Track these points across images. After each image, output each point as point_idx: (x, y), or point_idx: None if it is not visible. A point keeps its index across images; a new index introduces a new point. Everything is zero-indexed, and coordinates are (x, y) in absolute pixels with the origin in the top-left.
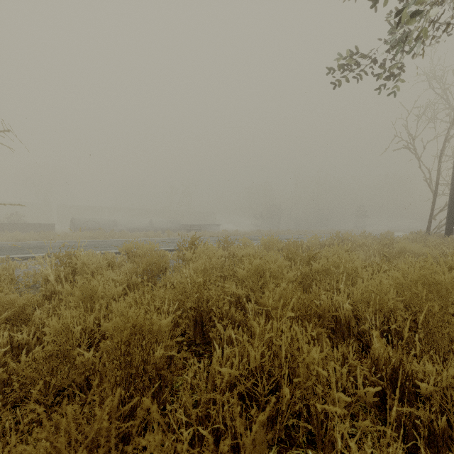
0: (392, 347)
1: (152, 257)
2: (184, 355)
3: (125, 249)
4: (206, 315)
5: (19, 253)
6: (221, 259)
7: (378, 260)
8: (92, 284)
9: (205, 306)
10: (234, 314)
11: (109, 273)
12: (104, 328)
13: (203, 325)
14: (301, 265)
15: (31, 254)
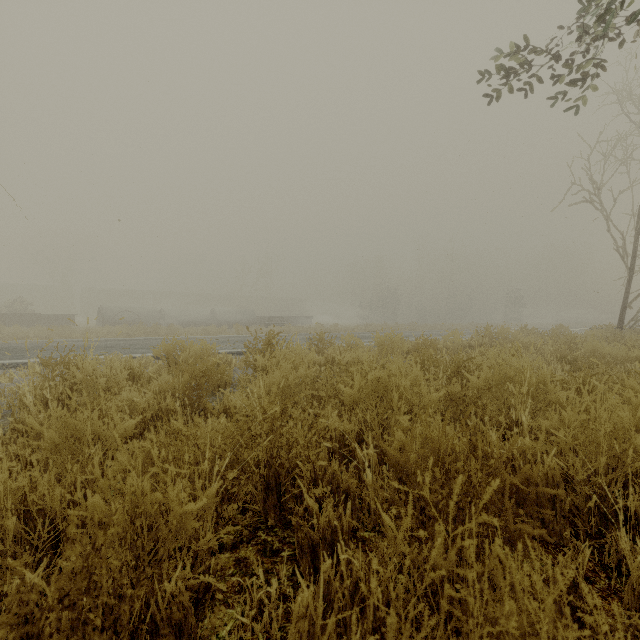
0: (634, 536)
1: (200, 365)
2: (243, 552)
3: (164, 351)
4: (285, 473)
5: (6, 358)
6: (314, 368)
7: (558, 369)
8: (78, 416)
9: (284, 457)
10: (337, 472)
11: (128, 392)
12: (84, 509)
13: (280, 491)
14: (444, 379)
15: (24, 359)
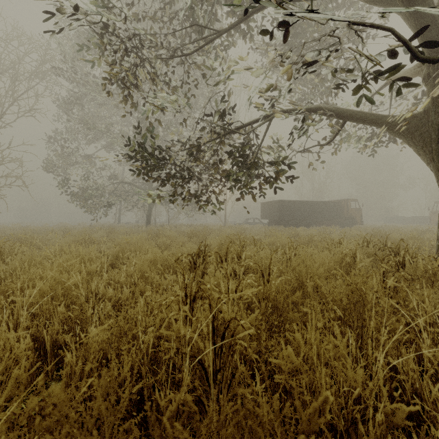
0: None
1: None
2: None
3: None
4: None
5: None
6: None
7: None
8: None
9: None
10: None
11: None
12: None
13: None
14: None
15: None
